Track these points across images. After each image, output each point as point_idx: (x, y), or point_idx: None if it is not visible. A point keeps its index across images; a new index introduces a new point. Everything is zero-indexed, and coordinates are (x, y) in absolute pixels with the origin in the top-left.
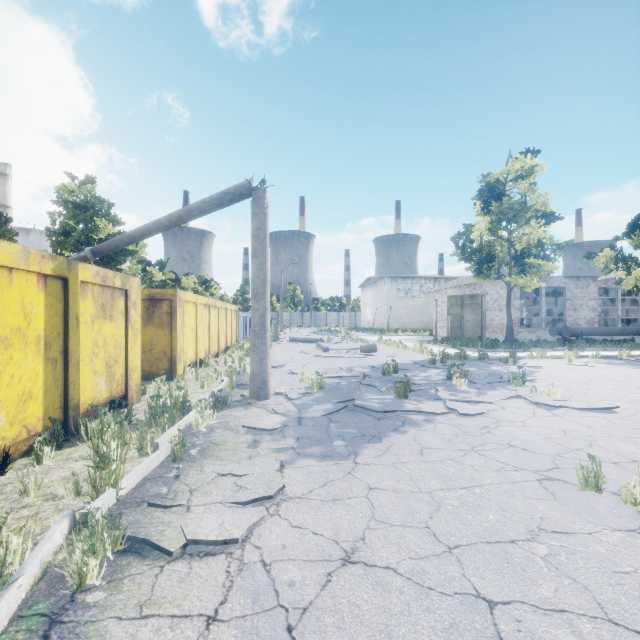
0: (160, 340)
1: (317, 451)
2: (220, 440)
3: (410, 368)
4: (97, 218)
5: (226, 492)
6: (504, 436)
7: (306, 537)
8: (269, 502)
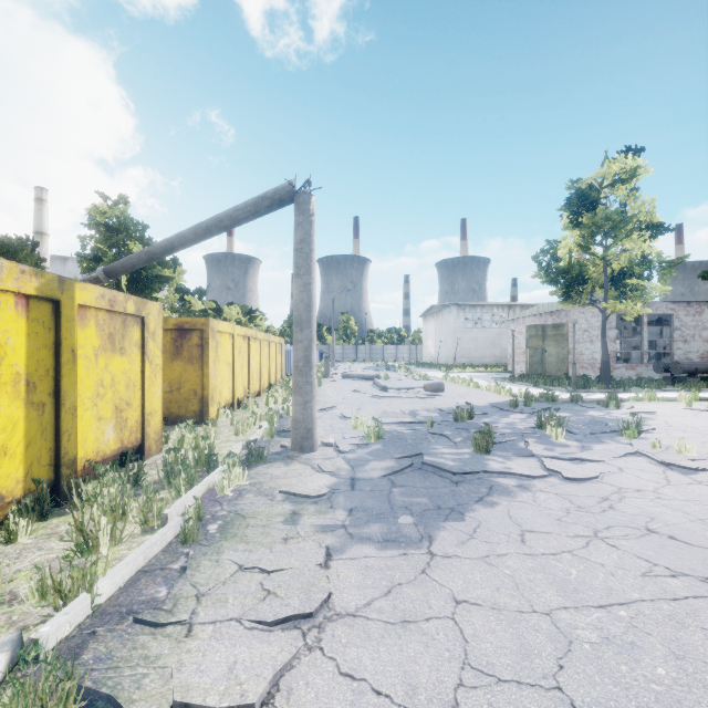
0: (189, 377)
1: (376, 532)
2: (249, 510)
3: (487, 412)
4: (131, 242)
5: (247, 600)
6: (636, 514)
7: (362, 700)
8: (307, 622)
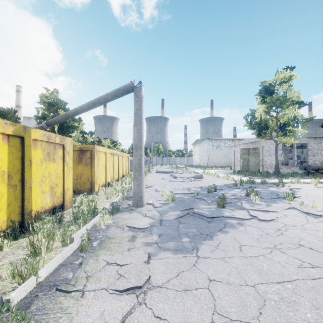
0: (85, 172)
1: (172, 246)
2: (112, 235)
3: (223, 188)
4: (59, 110)
5: (110, 279)
6: (293, 237)
7: None
8: (139, 290)
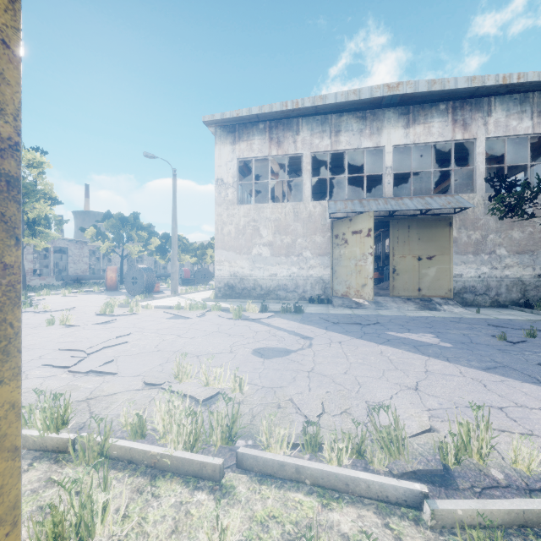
0: None
1: None
2: None
3: None
4: None
5: None
6: None
7: None
8: None
